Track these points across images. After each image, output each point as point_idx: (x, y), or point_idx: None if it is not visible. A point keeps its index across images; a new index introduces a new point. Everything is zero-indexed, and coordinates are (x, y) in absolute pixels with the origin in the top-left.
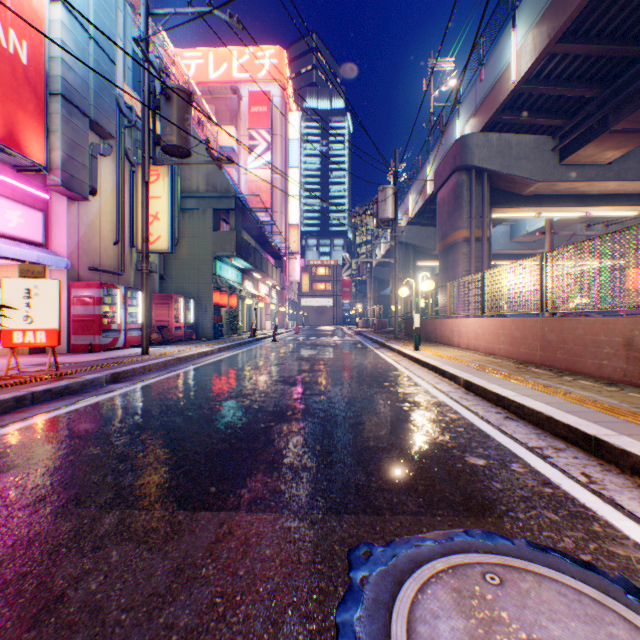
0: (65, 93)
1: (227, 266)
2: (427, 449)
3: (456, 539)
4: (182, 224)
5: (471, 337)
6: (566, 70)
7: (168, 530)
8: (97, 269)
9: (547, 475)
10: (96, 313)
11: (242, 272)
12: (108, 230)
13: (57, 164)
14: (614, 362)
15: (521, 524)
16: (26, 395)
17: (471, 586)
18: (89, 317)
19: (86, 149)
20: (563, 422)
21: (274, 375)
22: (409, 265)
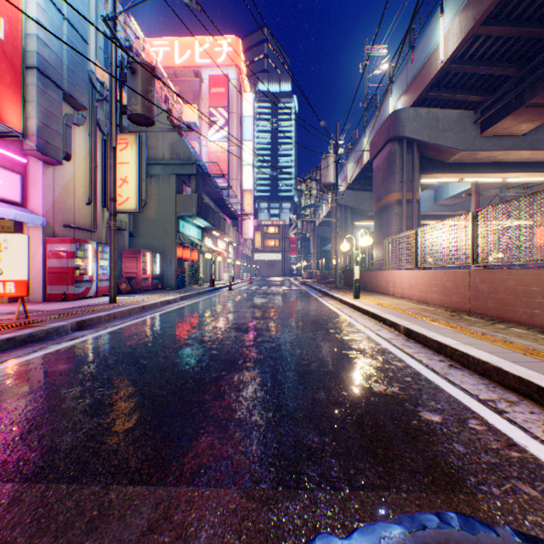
0: (40, 67)
1: (189, 225)
2: (379, 402)
3: (429, 527)
4: (149, 188)
5: (405, 287)
6: (488, 51)
7: (94, 515)
8: (71, 226)
9: (509, 434)
10: (69, 266)
11: (203, 230)
12: (81, 192)
13: (33, 131)
14: None
15: (499, 503)
16: None
17: None
18: (63, 269)
19: (60, 118)
20: (514, 374)
21: (228, 322)
22: (347, 224)
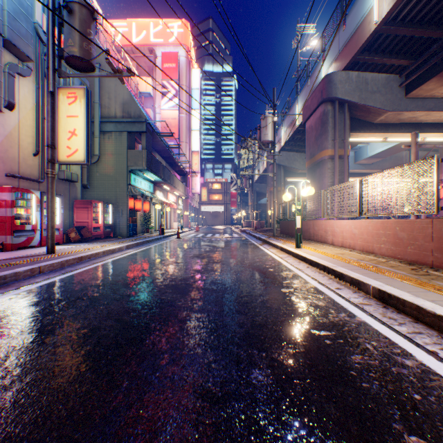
0: None
1: (140, 178)
2: None
3: None
4: (102, 143)
5: (346, 236)
6: (420, 13)
7: None
8: (14, 175)
9: None
10: (8, 215)
11: (154, 184)
12: (27, 142)
13: None
14: None
15: None
16: None
17: None
18: (1, 218)
19: None
20: None
21: (166, 277)
22: (281, 180)
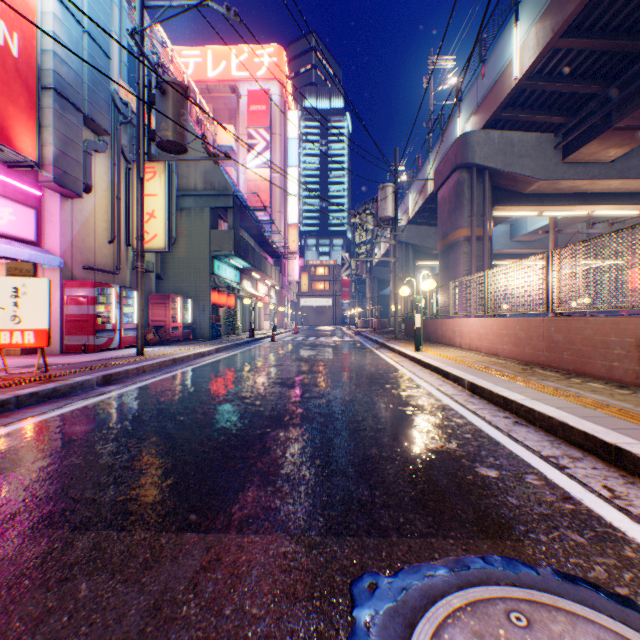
0: (58, 87)
1: (225, 265)
2: (434, 458)
3: (473, 567)
4: (179, 223)
5: (473, 337)
6: (569, 66)
7: (147, 557)
8: (91, 268)
9: (566, 488)
10: (90, 313)
11: (240, 271)
12: (103, 228)
13: (49, 160)
14: (626, 364)
15: (544, 548)
16: (10, 399)
17: (494, 629)
18: (83, 317)
19: (80, 145)
20: (579, 429)
21: (272, 377)
22: (409, 265)
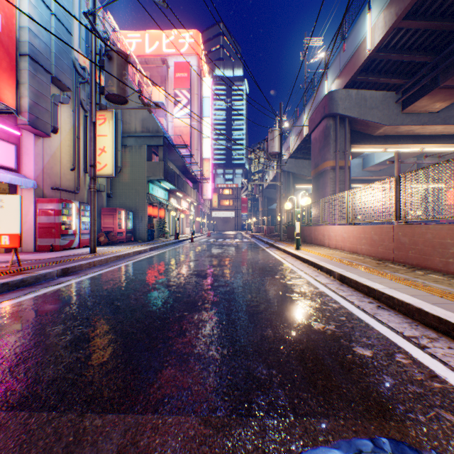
0: (32, 54)
1: (157, 187)
2: (318, 339)
3: (365, 452)
4: (124, 156)
5: (338, 240)
6: (408, 41)
7: (70, 440)
8: (58, 188)
9: (431, 367)
10: (56, 222)
11: (169, 192)
12: (67, 159)
13: (25, 108)
14: None
15: (425, 430)
16: None
17: None
18: (51, 225)
19: (48, 98)
20: (433, 314)
21: (190, 269)
22: (290, 187)
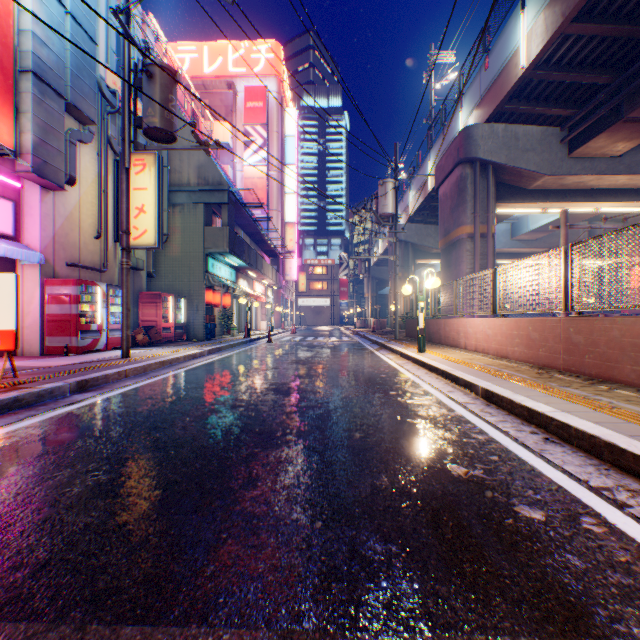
0: (37, 70)
1: (220, 264)
2: (459, 492)
3: None
4: (172, 219)
5: (480, 338)
6: (579, 54)
7: None
8: (75, 265)
9: (639, 540)
10: (73, 312)
11: (236, 270)
12: (89, 223)
13: (27, 148)
14: None
15: None
16: None
17: None
18: (65, 317)
19: (62, 133)
20: (634, 453)
21: (265, 382)
22: (408, 264)
